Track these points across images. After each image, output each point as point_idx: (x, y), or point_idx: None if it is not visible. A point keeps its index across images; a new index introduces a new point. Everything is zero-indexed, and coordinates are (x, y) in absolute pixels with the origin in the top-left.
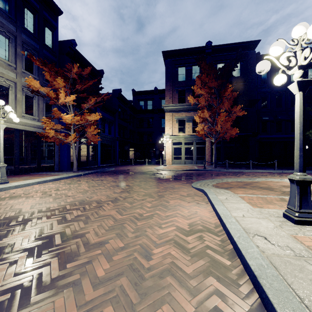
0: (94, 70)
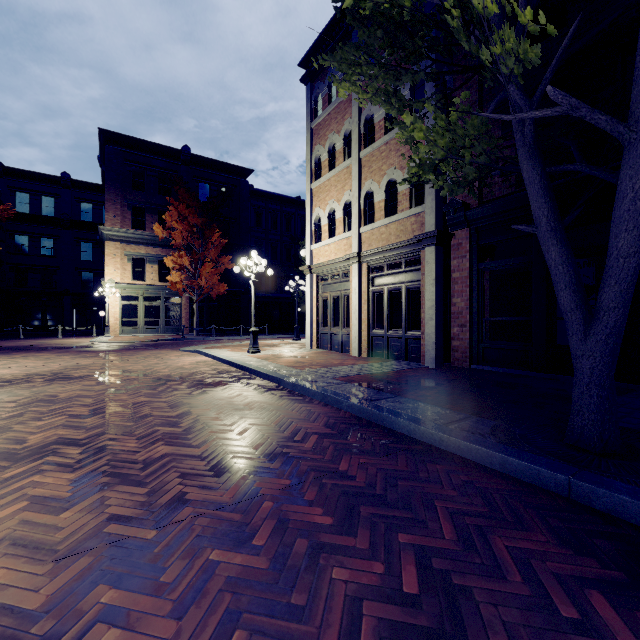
0: None
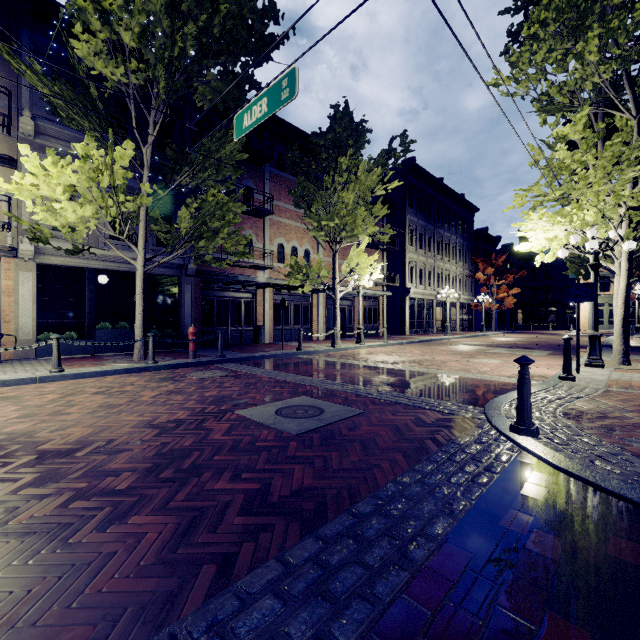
0: (494, 239)
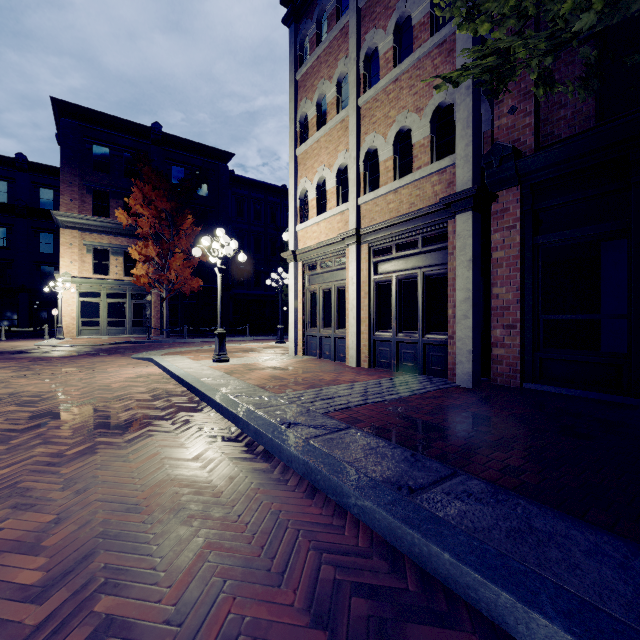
0: None
